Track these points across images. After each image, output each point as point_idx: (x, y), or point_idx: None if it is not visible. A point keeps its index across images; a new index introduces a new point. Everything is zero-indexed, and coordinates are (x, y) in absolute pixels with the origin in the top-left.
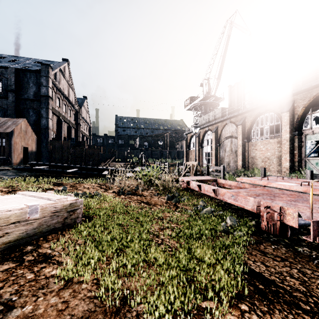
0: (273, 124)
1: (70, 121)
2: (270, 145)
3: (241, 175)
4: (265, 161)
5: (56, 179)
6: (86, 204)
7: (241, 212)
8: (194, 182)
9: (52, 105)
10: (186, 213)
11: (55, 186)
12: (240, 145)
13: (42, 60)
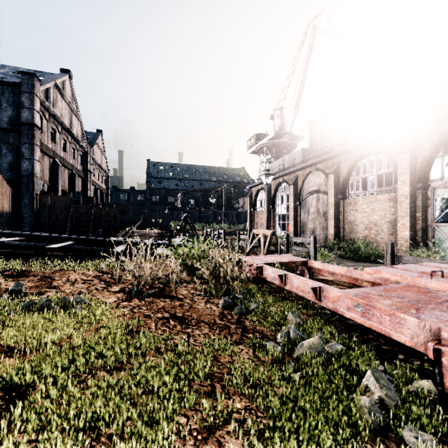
0: (383, 172)
1: (73, 166)
2: (378, 204)
3: (334, 249)
4: (371, 228)
5: (18, 264)
6: (35, 335)
7: (374, 336)
8: (272, 269)
9: (41, 139)
10: (265, 352)
11: (10, 278)
12: (333, 203)
13: (28, 69)
